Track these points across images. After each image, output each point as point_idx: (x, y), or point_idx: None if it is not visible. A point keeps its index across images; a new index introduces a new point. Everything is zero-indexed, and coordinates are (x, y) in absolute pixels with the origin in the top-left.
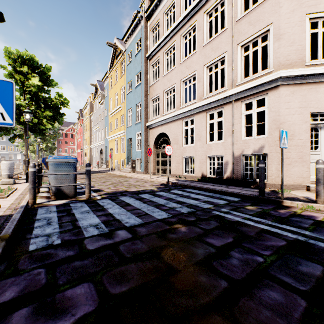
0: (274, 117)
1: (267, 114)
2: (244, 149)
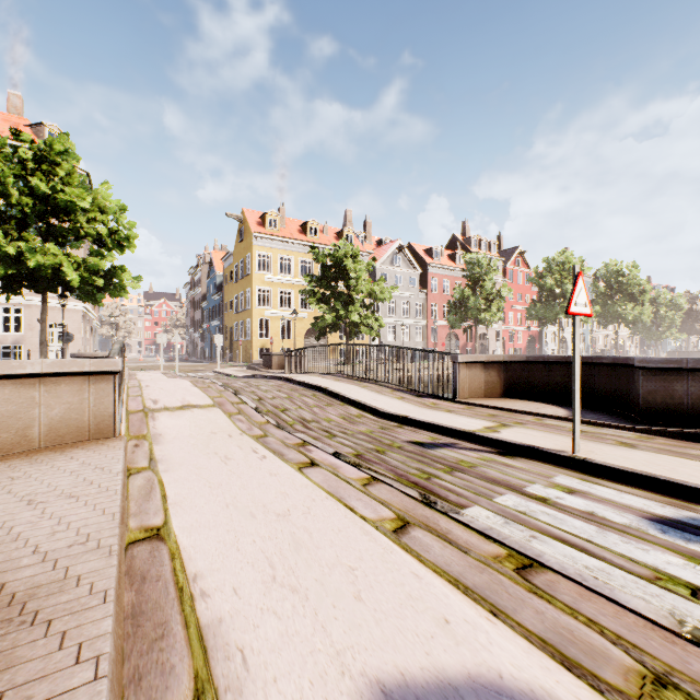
0: (30, 323)
1: (24, 319)
2: (4, 341)
